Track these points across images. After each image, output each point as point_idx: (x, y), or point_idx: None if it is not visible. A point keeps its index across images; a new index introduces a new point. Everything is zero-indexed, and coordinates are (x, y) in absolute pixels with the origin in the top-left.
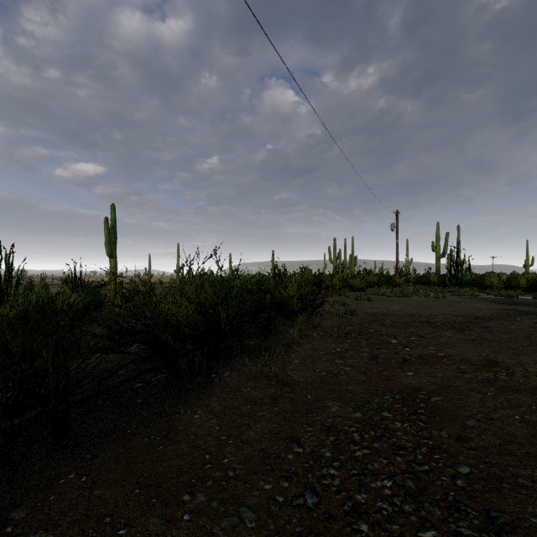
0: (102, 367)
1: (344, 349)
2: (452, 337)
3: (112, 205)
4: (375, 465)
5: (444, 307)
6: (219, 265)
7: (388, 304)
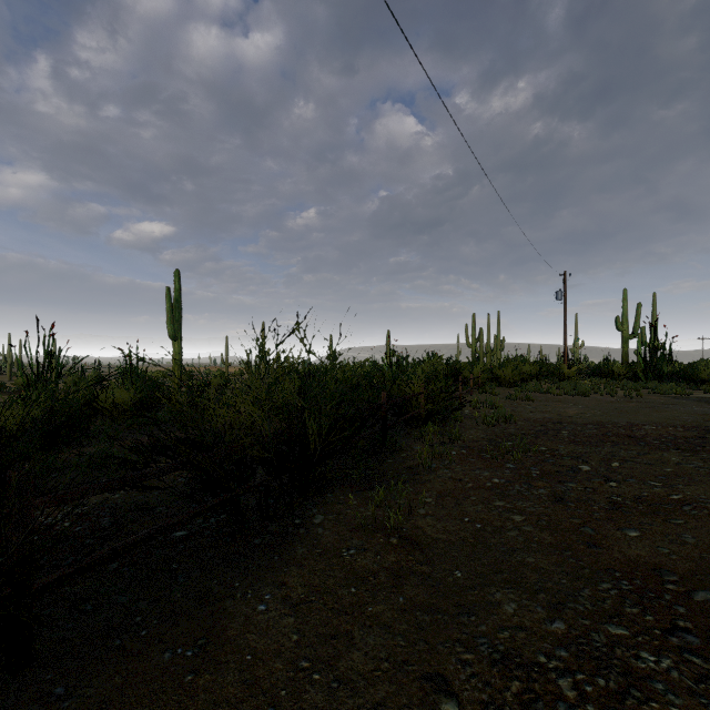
0: (136, 500)
1: (505, 481)
2: (683, 464)
3: (175, 271)
4: None
5: (647, 412)
6: (304, 346)
7: (558, 405)
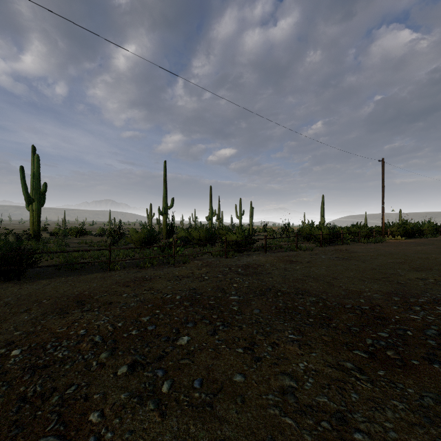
0: None
1: None
2: None
3: (322, 195)
4: (439, 239)
5: None
6: (414, 221)
7: None
